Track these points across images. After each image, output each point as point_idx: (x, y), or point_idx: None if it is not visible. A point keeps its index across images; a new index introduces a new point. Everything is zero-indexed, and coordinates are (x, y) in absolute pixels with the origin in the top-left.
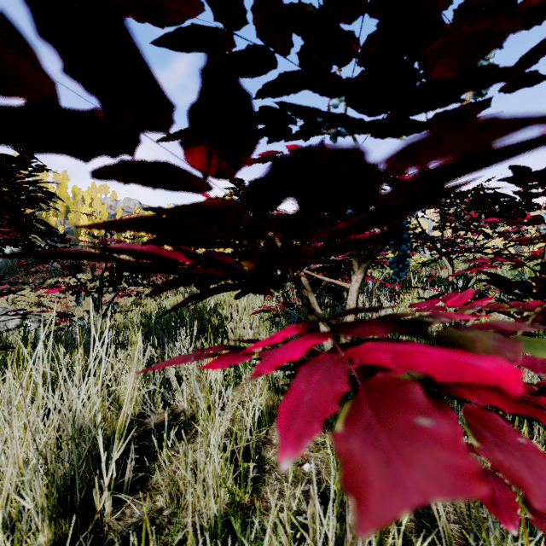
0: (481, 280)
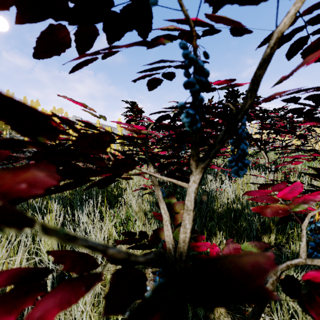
0: (307, 173)
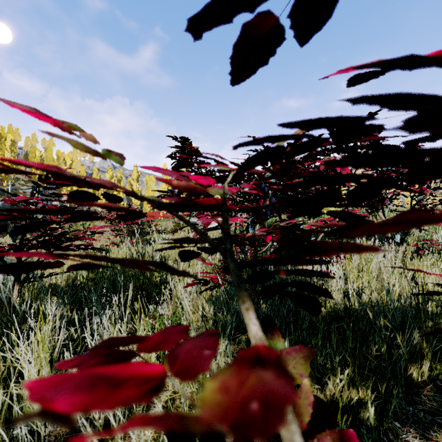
0: None
